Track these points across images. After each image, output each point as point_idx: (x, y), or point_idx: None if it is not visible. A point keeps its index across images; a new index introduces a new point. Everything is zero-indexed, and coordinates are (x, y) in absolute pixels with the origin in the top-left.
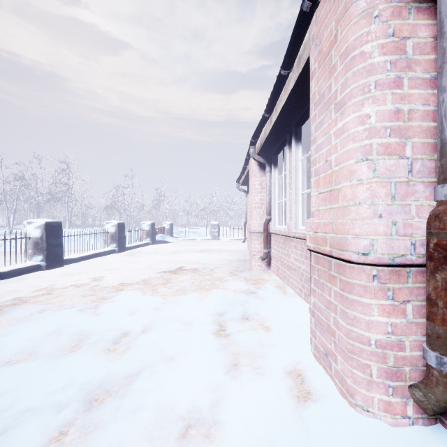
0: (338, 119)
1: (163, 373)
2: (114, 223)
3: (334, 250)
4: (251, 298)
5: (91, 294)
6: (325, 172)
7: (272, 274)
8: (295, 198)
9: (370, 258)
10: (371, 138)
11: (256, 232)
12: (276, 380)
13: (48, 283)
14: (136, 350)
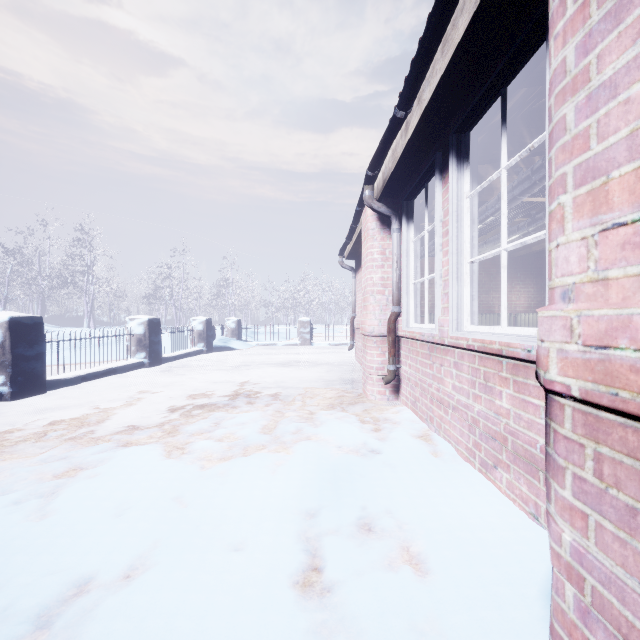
0: None
1: None
2: (143, 320)
3: None
4: (373, 468)
5: (62, 457)
6: None
7: (403, 408)
8: (455, 270)
9: None
10: None
11: (375, 336)
12: None
13: None
14: None
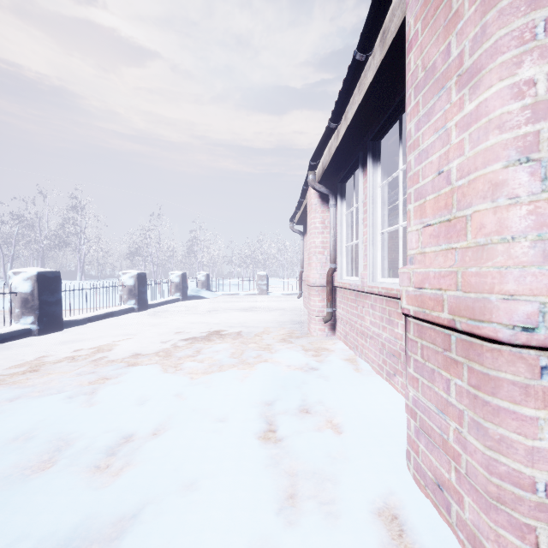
0: (465, 98)
1: (176, 515)
2: (133, 274)
3: (459, 319)
4: (312, 378)
5: (91, 371)
6: (438, 192)
7: (337, 341)
8: (371, 238)
9: (538, 337)
10: (538, 121)
11: (317, 286)
12: (359, 530)
13: (36, 355)
14: (138, 470)
